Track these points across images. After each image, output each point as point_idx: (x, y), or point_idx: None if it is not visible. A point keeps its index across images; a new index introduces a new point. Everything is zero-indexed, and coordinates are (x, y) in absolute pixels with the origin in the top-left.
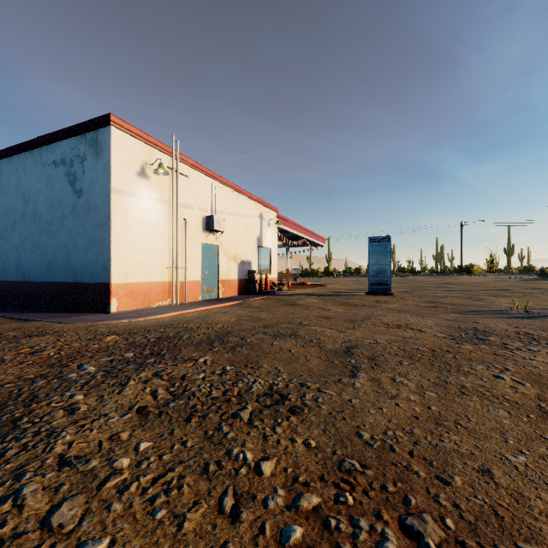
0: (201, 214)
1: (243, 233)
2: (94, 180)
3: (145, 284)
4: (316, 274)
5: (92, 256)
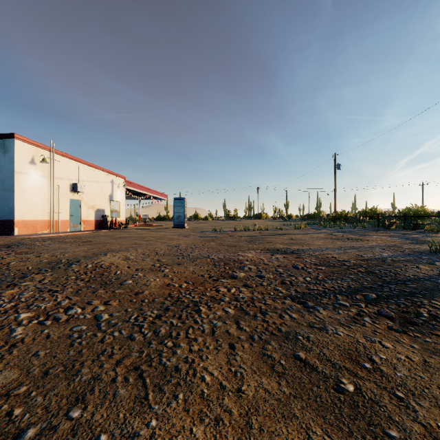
0: (69, 182)
1: (99, 192)
2: (2, 165)
3: (34, 221)
4: (167, 219)
5: (1, 205)
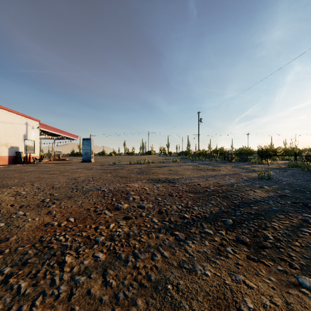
0: None
1: (12, 132)
2: None
3: None
4: (79, 155)
5: None
